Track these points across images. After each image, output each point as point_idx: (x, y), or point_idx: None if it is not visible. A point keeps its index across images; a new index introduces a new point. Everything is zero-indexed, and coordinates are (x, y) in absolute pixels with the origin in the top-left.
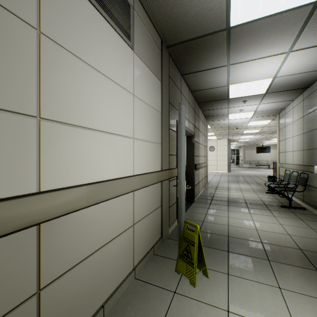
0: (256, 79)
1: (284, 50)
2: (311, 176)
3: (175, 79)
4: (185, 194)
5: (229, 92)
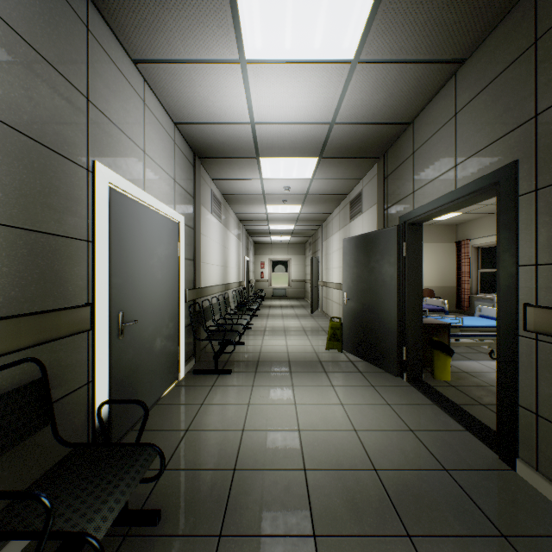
0: (284, 68)
1: (260, 127)
2: (51, 356)
3: (397, 161)
4: (344, 302)
5: (373, 4)
